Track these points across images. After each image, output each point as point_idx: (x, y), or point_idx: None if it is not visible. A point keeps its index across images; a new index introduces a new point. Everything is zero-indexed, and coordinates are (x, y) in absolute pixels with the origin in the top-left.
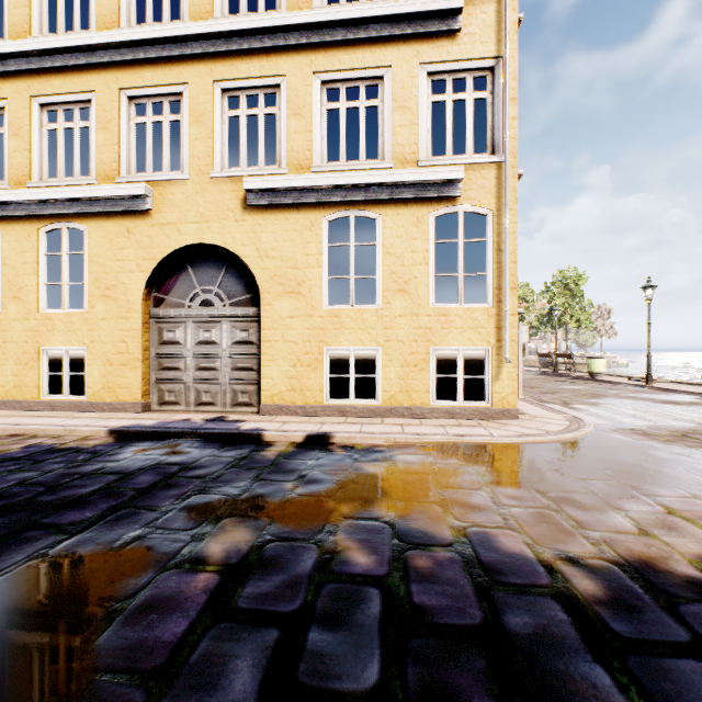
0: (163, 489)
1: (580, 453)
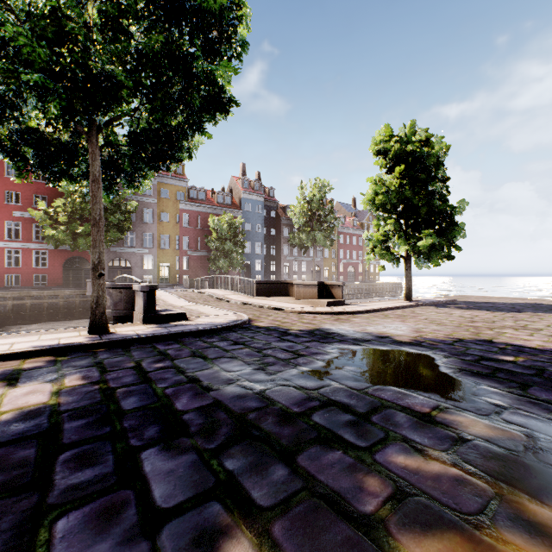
0: None
1: None
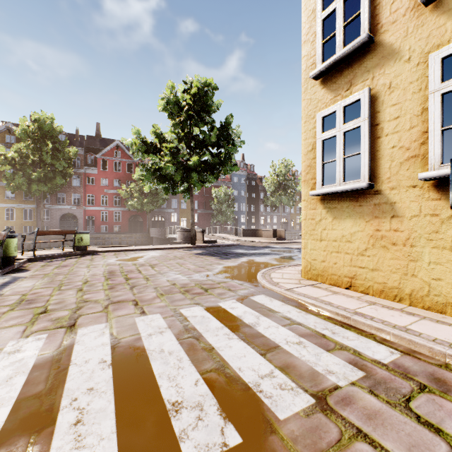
0: None
1: (255, 270)
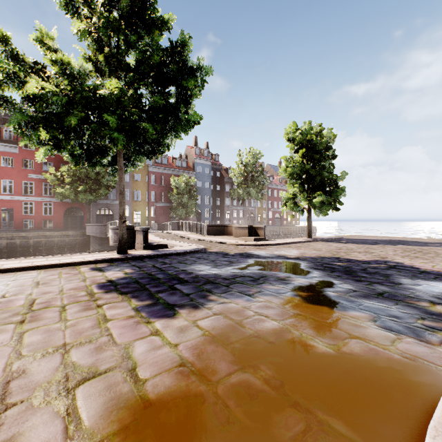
0: (356, 281)
1: None
